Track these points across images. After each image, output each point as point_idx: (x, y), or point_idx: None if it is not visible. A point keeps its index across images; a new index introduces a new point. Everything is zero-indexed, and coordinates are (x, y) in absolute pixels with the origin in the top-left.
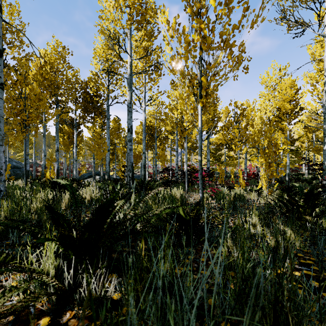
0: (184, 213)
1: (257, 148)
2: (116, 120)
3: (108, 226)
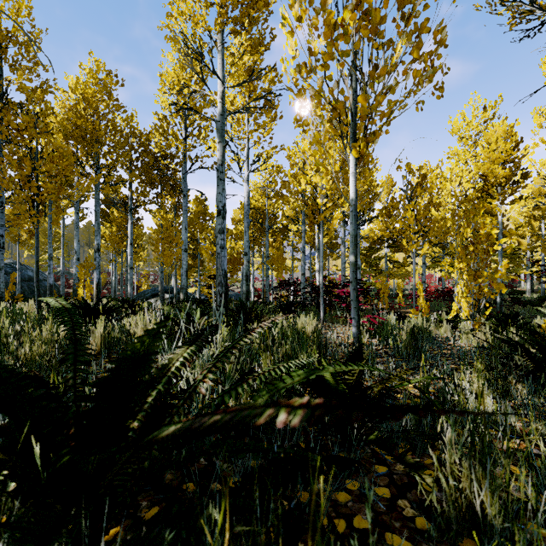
0: (333, 375)
1: (442, 248)
2: (201, 200)
3: (149, 416)
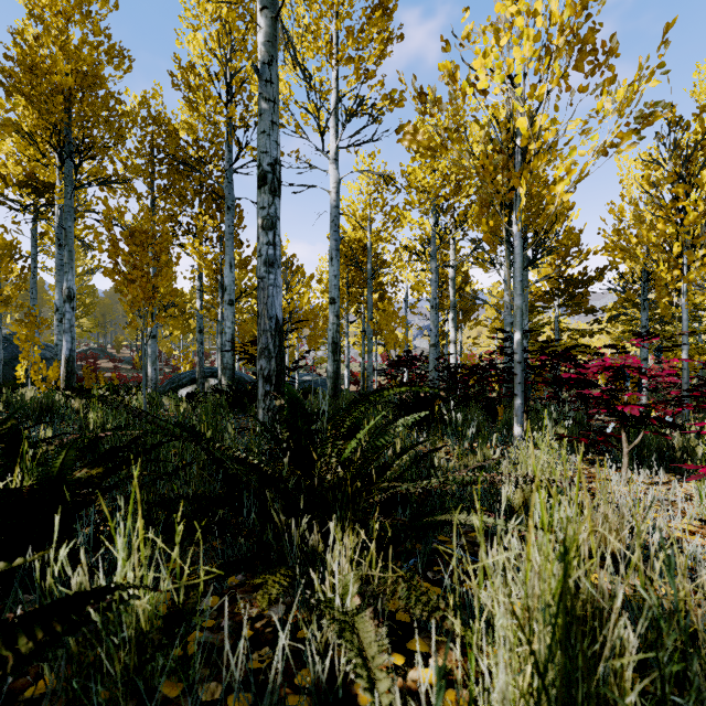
0: None
1: None
2: None
3: None
